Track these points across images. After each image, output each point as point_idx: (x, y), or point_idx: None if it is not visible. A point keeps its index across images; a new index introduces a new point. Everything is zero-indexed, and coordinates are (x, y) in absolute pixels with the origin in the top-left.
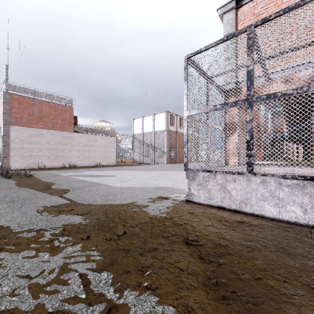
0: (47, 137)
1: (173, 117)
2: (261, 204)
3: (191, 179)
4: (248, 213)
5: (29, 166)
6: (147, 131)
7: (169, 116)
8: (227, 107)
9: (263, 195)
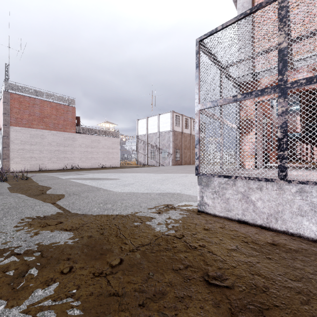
0: (48, 138)
1: (179, 118)
2: (297, 220)
3: (204, 185)
4: (279, 230)
5: (29, 168)
6: (152, 132)
7: (174, 116)
8: (251, 97)
9: (300, 208)
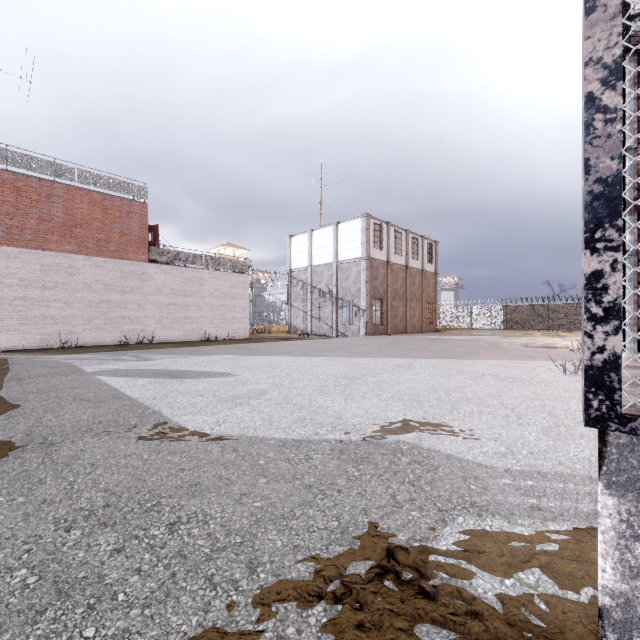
0: (85, 274)
1: (381, 230)
2: None
3: None
4: None
5: (40, 342)
6: (320, 261)
7: (370, 226)
8: None
9: None
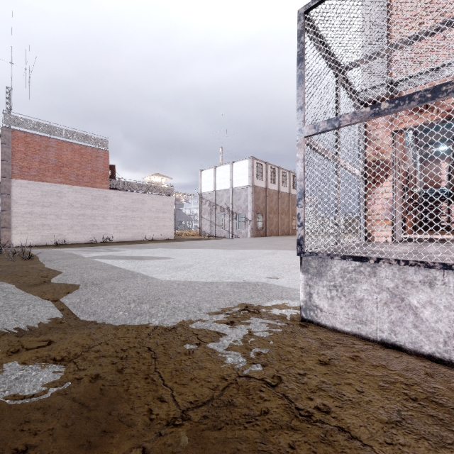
0: (69, 197)
1: (262, 167)
2: None
3: (313, 274)
4: None
5: (41, 241)
6: (221, 188)
7: (254, 165)
8: (410, 104)
9: None
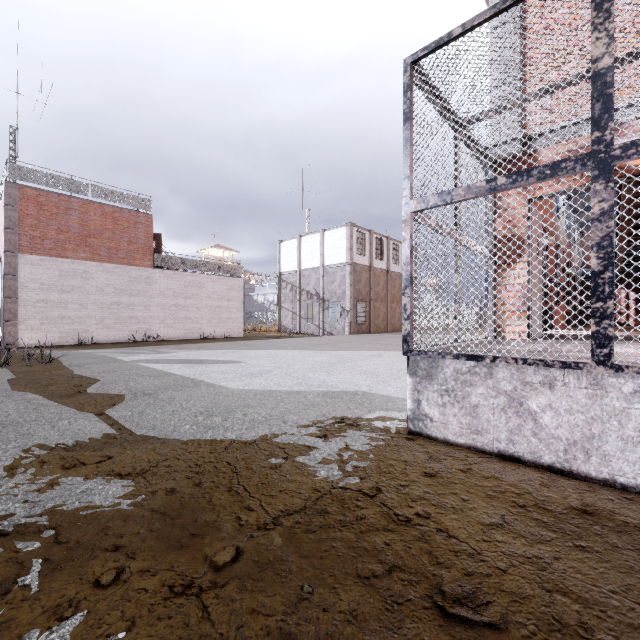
0: (97, 278)
1: (364, 237)
2: (637, 455)
3: (423, 377)
4: (593, 478)
5: (59, 339)
6: (308, 265)
7: (354, 234)
8: (528, 180)
9: None
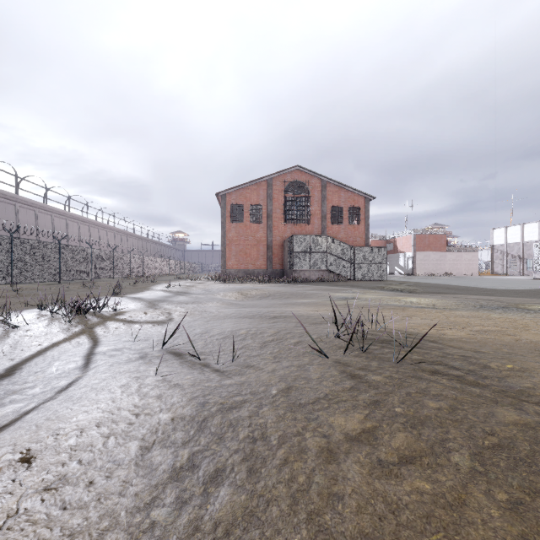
0: (431, 256)
1: None
2: None
3: (535, 273)
4: None
5: (423, 274)
6: (512, 241)
7: None
8: None
9: None
